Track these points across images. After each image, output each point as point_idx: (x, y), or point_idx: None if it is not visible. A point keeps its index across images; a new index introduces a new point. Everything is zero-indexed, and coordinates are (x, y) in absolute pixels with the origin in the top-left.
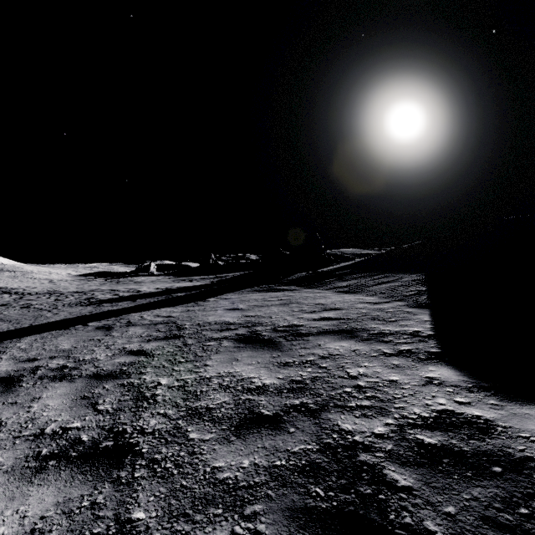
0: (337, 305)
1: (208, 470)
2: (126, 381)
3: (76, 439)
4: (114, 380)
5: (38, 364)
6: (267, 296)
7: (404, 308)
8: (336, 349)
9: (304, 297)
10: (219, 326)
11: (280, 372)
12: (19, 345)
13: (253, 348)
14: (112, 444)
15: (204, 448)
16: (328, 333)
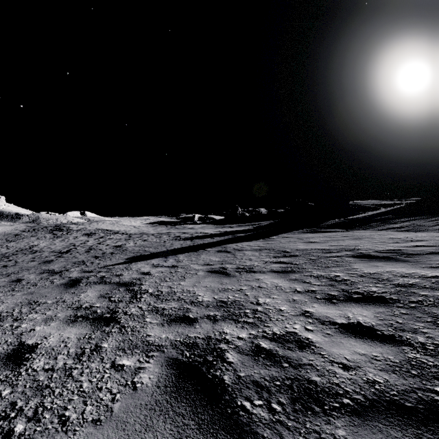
0: (415, 238)
1: None
2: (305, 274)
3: (328, 294)
4: (295, 273)
5: (219, 266)
6: (324, 235)
7: None
8: None
9: (367, 234)
10: (319, 250)
11: (437, 270)
12: (182, 258)
13: (380, 260)
14: (361, 296)
15: None
16: None
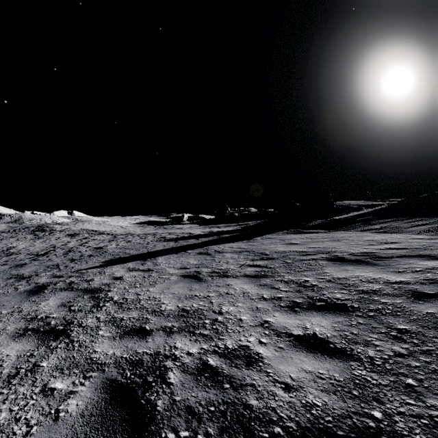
0: (389, 240)
1: (424, 313)
2: (276, 279)
3: (293, 301)
4: (267, 278)
5: (195, 270)
6: (306, 236)
7: None
8: (434, 265)
9: (346, 236)
10: (297, 253)
11: (403, 275)
12: (160, 261)
13: (351, 264)
14: (324, 303)
15: (404, 305)
16: (409, 257)
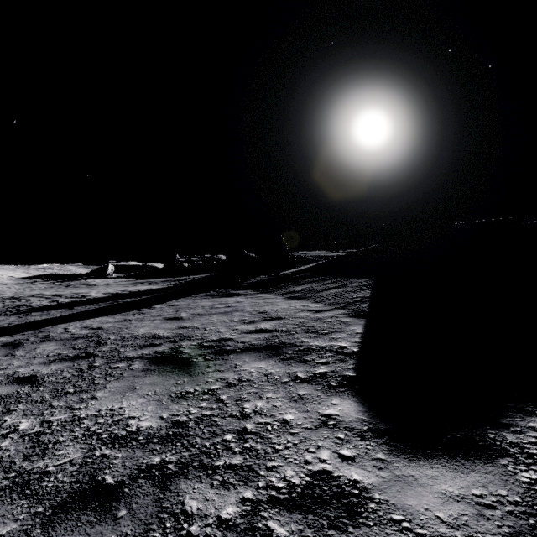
0: (279, 314)
1: None
2: None
3: None
4: None
5: None
6: (217, 302)
7: (342, 318)
8: (249, 373)
9: (253, 303)
10: (144, 341)
11: (169, 408)
12: None
13: (163, 371)
14: None
15: None
16: (252, 350)
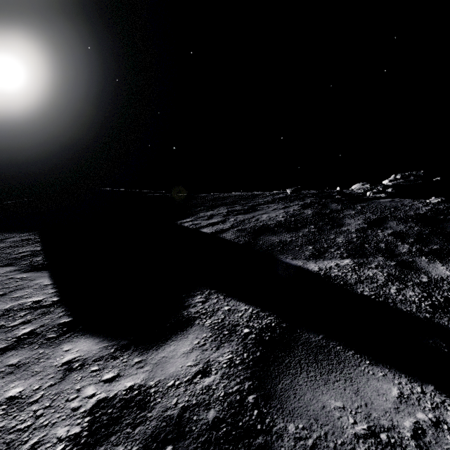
0: None
1: None
2: None
3: None
4: None
5: None
6: None
7: (15, 275)
8: None
9: None
10: None
11: None
12: None
13: None
14: None
15: None
16: None
